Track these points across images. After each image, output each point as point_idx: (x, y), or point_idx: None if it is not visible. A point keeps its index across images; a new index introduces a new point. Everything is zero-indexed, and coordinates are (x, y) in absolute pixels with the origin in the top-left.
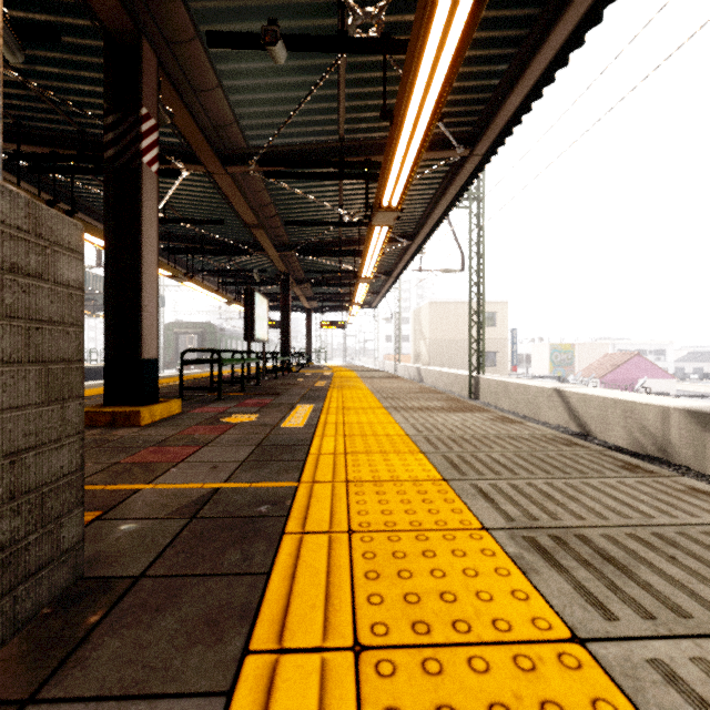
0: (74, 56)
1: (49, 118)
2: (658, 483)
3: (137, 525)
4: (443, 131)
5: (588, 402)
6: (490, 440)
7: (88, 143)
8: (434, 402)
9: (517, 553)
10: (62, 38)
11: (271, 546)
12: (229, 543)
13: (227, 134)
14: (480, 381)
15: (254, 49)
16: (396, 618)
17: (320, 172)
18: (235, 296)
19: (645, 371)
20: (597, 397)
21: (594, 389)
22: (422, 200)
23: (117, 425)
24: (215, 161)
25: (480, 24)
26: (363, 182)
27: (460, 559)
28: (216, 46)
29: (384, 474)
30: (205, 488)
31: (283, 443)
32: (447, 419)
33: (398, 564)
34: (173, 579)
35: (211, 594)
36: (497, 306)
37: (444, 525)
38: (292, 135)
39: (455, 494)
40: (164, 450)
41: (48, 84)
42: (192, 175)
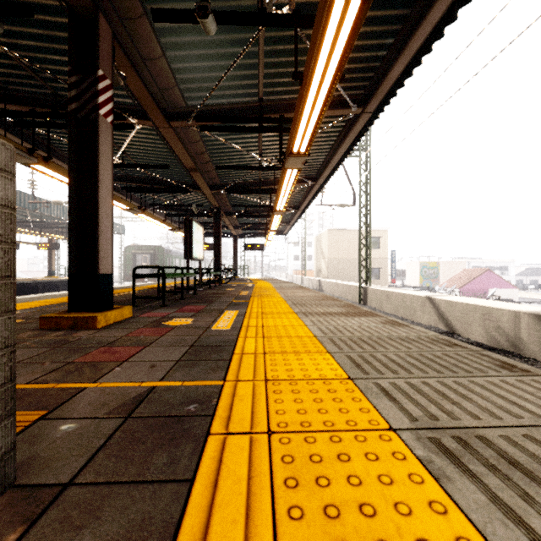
0: (47, 31)
1: (29, 83)
2: (536, 381)
3: (76, 425)
4: (341, 94)
5: (454, 307)
6: (384, 341)
7: (60, 103)
8: (334, 308)
9: (426, 456)
10: (36, 16)
11: (196, 448)
12: (157, 444)
13: (170, 96)
14: (368, 290)
15: (190, 23)
16: (318, 537)
17: (243, 126)
18: (178, 225)
19: (493, 282)
20: (461, 304)
21: (458, 297)
22: (323, 149)
23: (77, 328)
24: (161, 117)
25: (372, 5)
26: (277, 135)
27: (374, 464)
28: (159, 20)
29: (298, 373)
30: (143, 387)
31: (212, 343)
32: (347, 323)
33: (316, 469)
34: (100, 487)
35: (134, 505)
36: (380, 233)
37: (354, 425)
38: (221, 97)
39: (361, 392)
40: (113, 350)
41: (27, 55)
42: (143, 129)
